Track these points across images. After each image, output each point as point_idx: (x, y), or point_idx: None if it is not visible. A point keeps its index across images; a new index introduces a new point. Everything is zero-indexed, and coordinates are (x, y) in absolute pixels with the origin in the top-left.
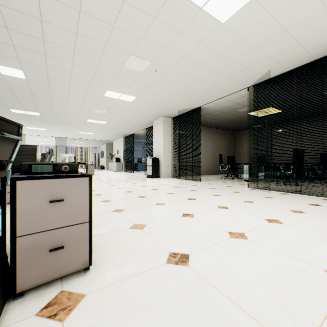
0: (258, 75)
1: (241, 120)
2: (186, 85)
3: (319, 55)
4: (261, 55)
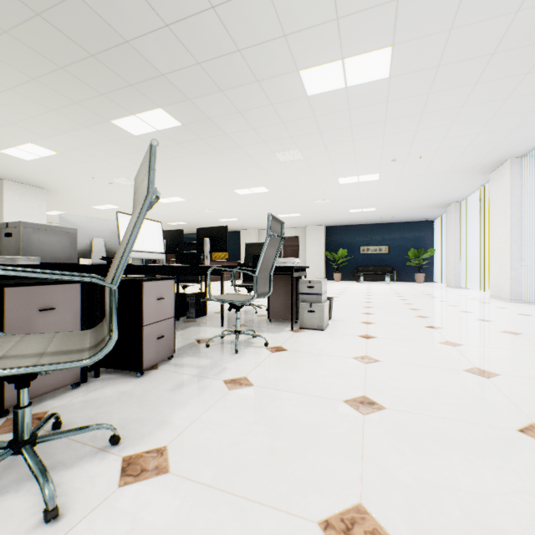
0: None
1: None
2: None
3: None
4: None
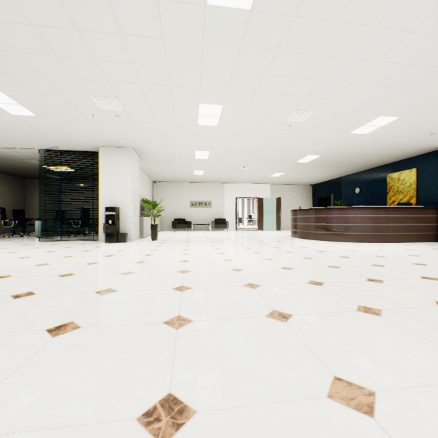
0: (48, 145)
1: (35, 170)
2: None
3: (91, 150)
4: (49, 137)
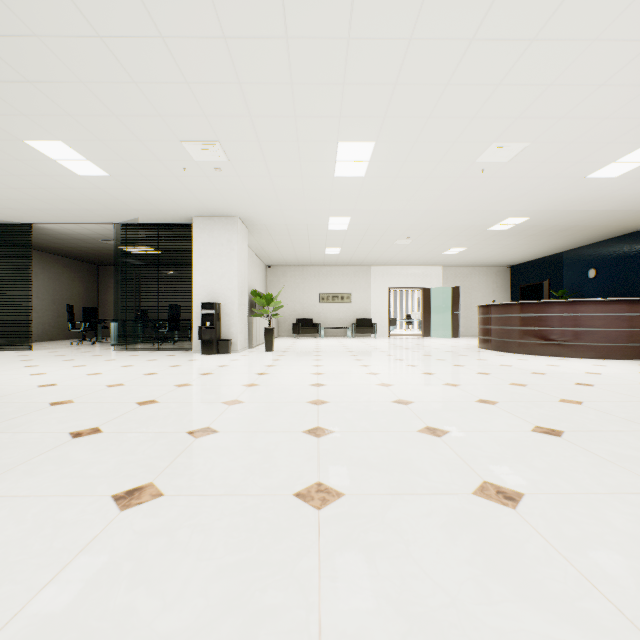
0: (126, 218)
1: (110, 253)
2: (10, 196)
3: (182, 222)
4: (126, 206)
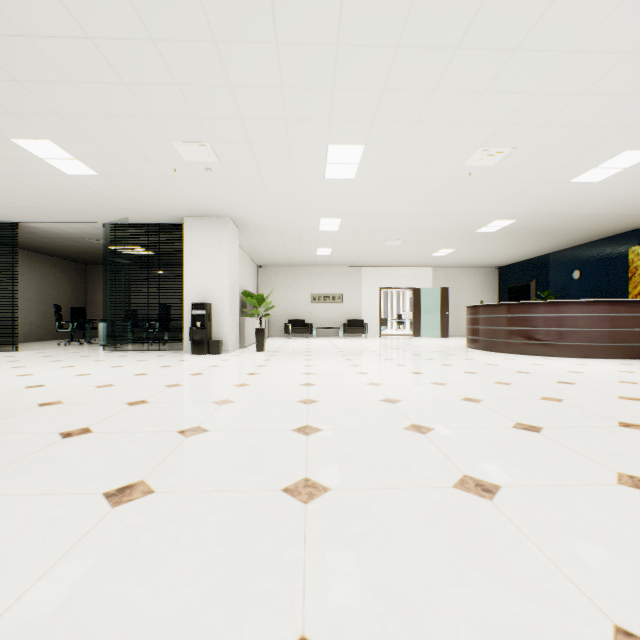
0: (116, 217)
1: (99, 253)
2: None
3: (172, 221)
4: (116, 205)
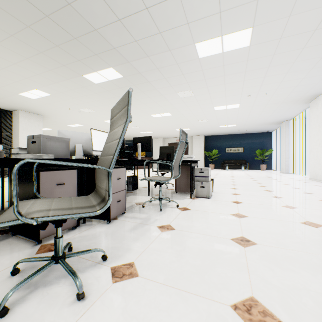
0: None
1: None
2: None
3: (3, 108)
4: None
